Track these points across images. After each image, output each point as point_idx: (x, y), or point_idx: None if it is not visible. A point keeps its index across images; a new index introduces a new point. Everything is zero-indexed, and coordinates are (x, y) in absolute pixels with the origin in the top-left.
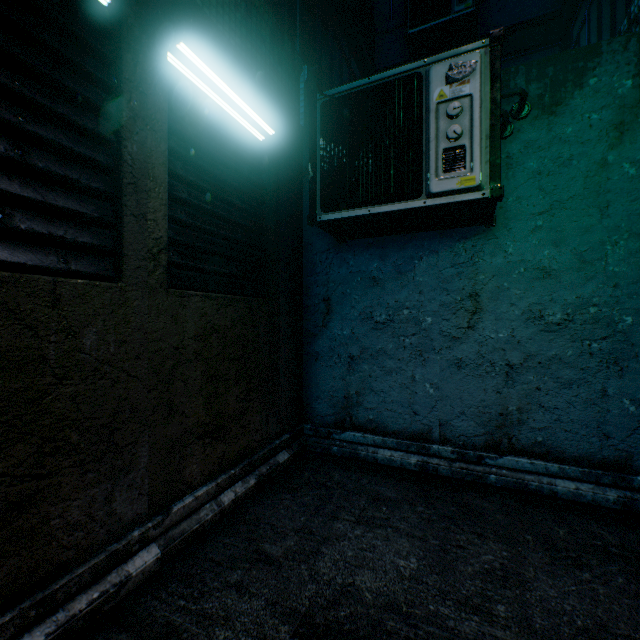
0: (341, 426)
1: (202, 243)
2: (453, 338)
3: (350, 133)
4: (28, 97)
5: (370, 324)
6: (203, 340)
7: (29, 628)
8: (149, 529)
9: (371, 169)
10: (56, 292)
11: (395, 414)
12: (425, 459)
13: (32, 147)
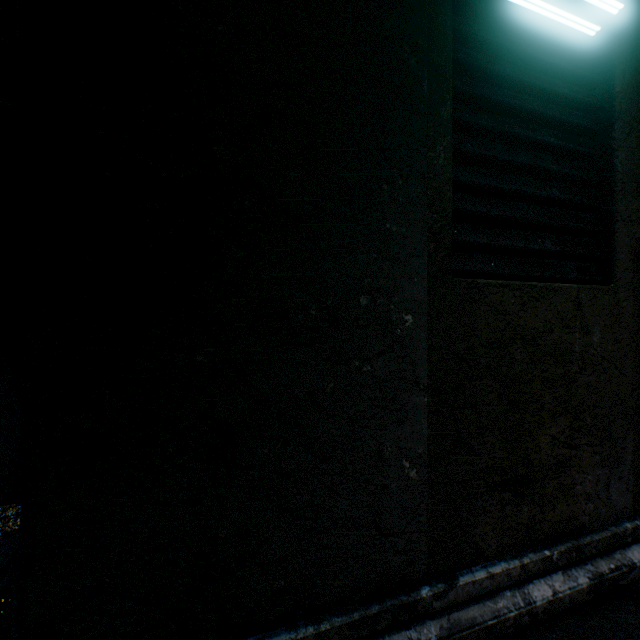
0: None
1: None
2: None
3: None
4: (556, 144)
5: None
6: None
7: (571, 565)
8: (637, 526)
9: None
10: (577, 297)
11: None
12: None
13: (551, 183)
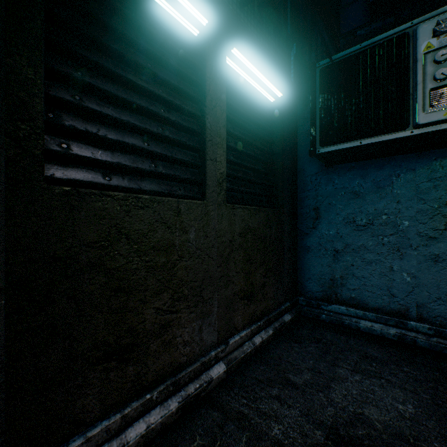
0: (327, 300)
1: (241, 174)
2: (429, 238)
3: (344, 87)
4: (166, 98)
5: (352, 226)
6: (243, 236)
7: (170, 396)
8: (219, 352)
9: (362, 112)
10: (178, 207)
11: (374, 295)
12: (403, 332)
13: (166, 126)
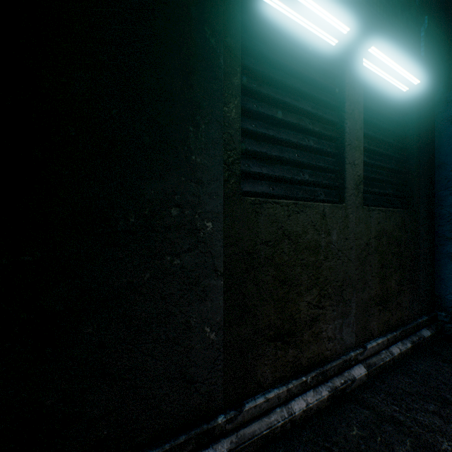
0: None
1: (373, 174)
2: None
3: None
4: (311, 112)
5: None
6: (378, 239)
7: (319, 384)
8: (357, 354)
9: None
10: (323, 211)
11: None
12: None
13: (309, 137)
